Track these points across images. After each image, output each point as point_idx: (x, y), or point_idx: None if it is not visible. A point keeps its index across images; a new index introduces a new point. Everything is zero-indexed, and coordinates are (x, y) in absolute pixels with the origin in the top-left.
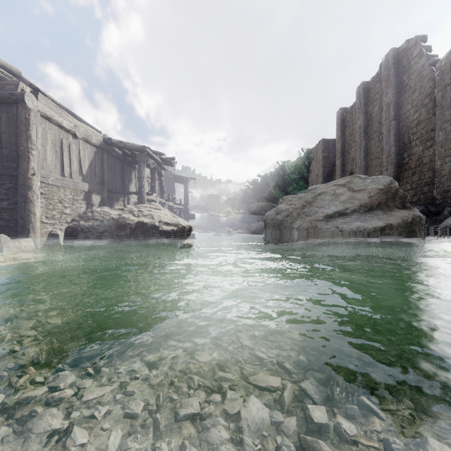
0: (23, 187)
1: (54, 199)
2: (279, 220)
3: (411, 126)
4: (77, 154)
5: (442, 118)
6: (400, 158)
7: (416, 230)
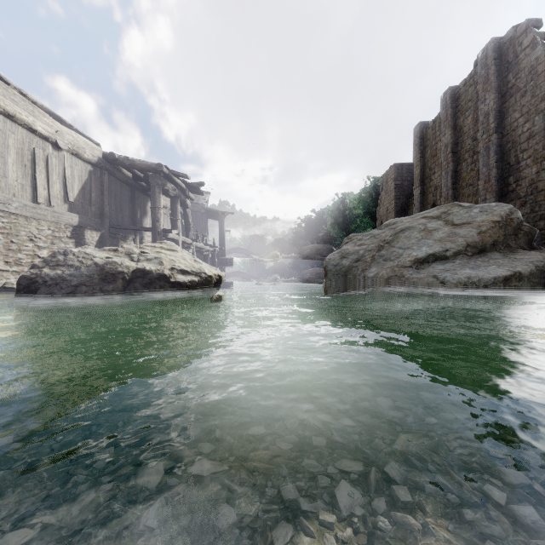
0: None
1: (20, 236)
2: (345, 267)
3: (520, 141)
4: (61, 173)
5: None
6: (504, 184)
7: None
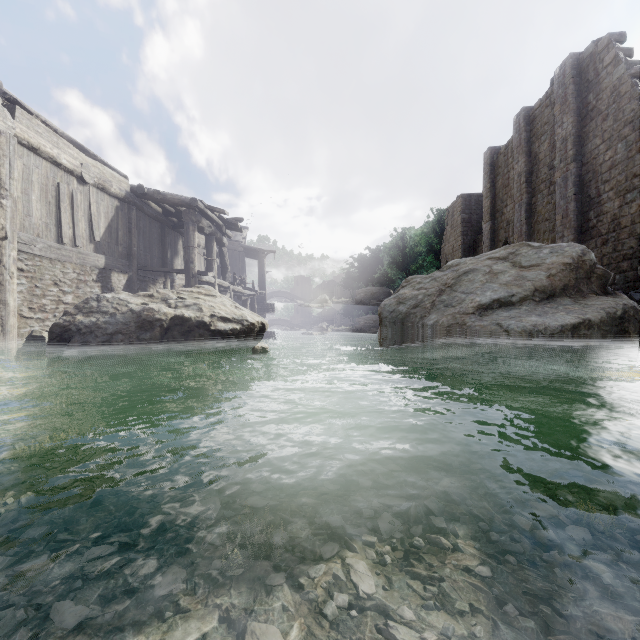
0: None
1: (44, 280)
2: (402, 314)
3: (602, 170)
4: (86, 209)
5: None
6: (583, 219)
7: (629, 329)
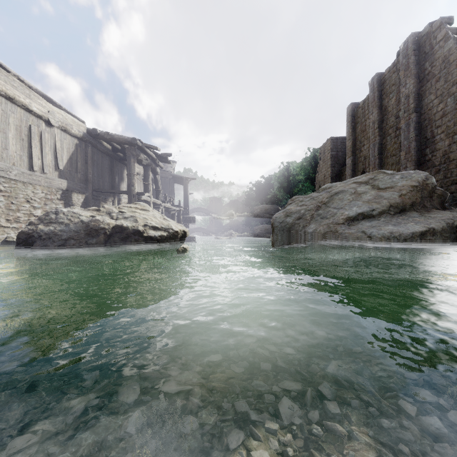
0: None
1: (19, 198)
2: (289, 224)
3: (435, 118)
4: (52, 145)
5: None
6: (421, 154)
7: None
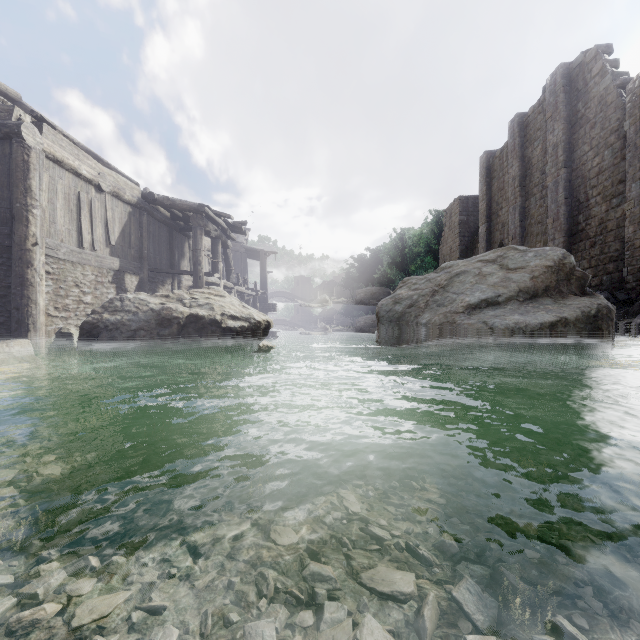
0: (19, 262)
1: (67, 282)
2: (398, 313)
3: (590, 176)
4: (103, 216)
5: (635, 163)
6: (573, 222)
7: (602, 326)
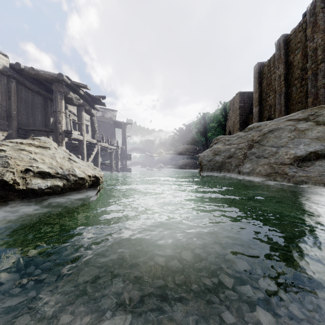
0: None
1: None
2: (219, 162)
3: None
4: None
5: None
6: None
7: None
